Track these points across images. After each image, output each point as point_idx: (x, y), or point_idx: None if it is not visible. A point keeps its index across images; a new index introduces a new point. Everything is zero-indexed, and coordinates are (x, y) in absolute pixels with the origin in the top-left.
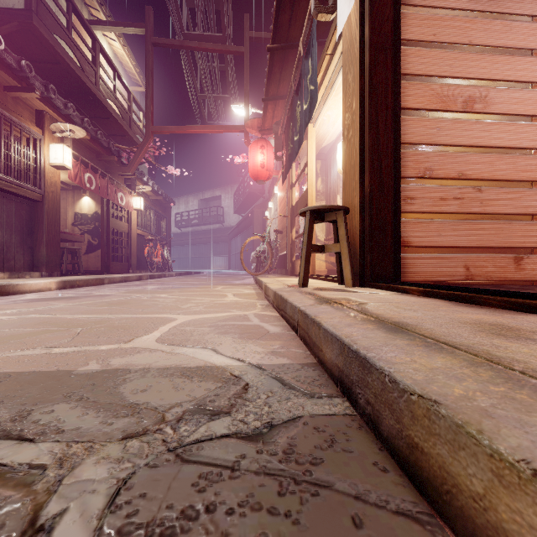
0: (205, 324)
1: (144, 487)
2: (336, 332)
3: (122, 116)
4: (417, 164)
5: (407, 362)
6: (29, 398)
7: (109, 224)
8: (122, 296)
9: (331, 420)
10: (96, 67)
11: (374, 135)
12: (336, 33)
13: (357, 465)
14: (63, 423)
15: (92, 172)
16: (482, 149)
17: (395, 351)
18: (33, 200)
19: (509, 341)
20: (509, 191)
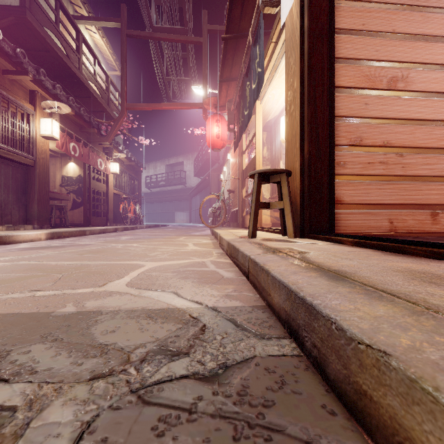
0: (169, 270)
1: (106, 431)
2: (283, 279)
3: (101, 95)
4: (348, 133)
5: (351, 309)
6: (10, 338)
7: (90, 185)
8: (100, 245)
9: (281, 361)
10: (80, 55)
11: (312, 109)
12: (279, 23)
13: (307, 407)
14: (37, 363)
15: (76, 142)
16: (404, 121)
17: (339, 299)
18: (26, 165)
19: (442, 289)
20: (427, 157)
